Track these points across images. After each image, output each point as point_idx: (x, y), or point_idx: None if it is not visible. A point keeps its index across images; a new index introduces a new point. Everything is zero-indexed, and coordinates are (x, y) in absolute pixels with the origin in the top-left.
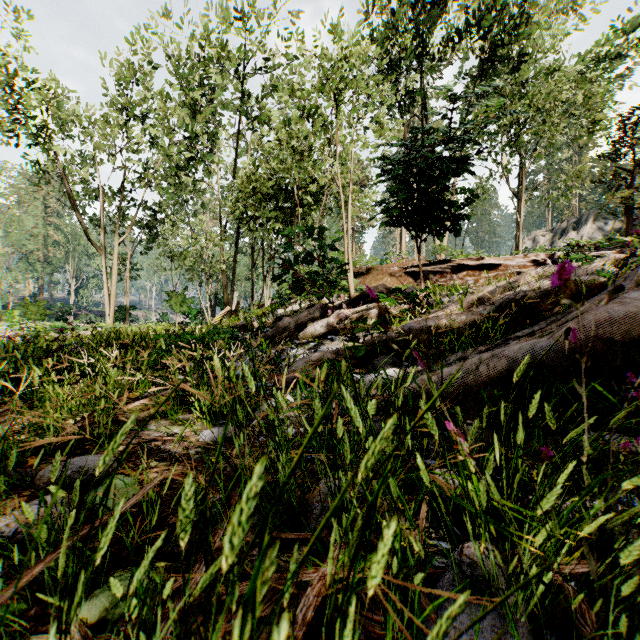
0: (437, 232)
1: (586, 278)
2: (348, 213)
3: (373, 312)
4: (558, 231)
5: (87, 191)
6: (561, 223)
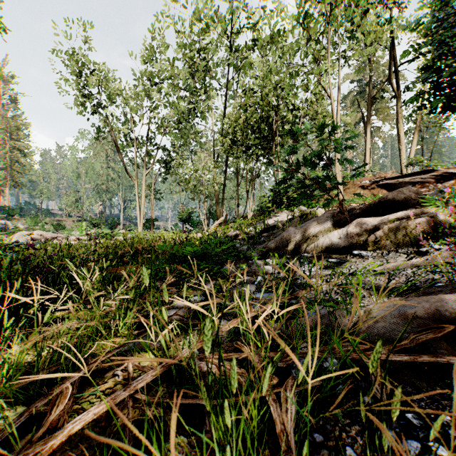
0: None
1: None
2: (338, 124)
3: (424, 221)
4: None
5: (127, 141)
6: None
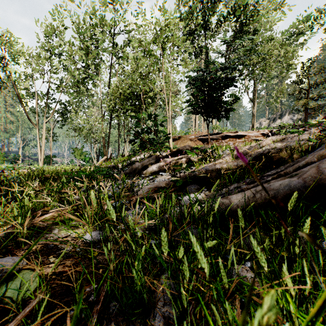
0: (217, 117)
1: (301, 142)
2: (169, 107)
3: (184, 160)
4: (271, 119)
5: (28, 93)
6: (273, 115)
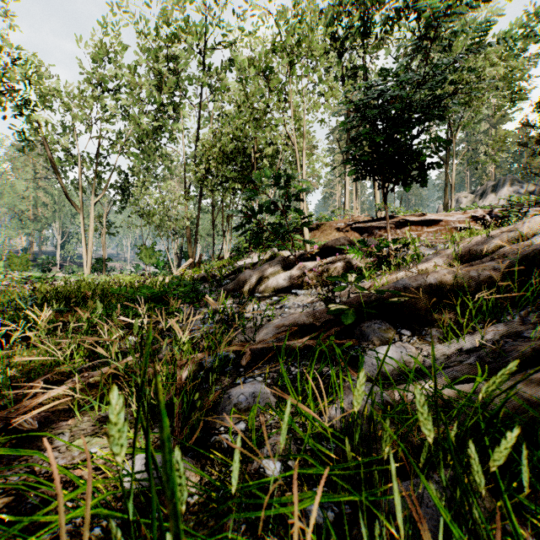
0: (404, 182)
1: None
2: (304, 170)
3: (340, 265)
4: (478, 193)
5: (67, 157)
6: (481, 186)
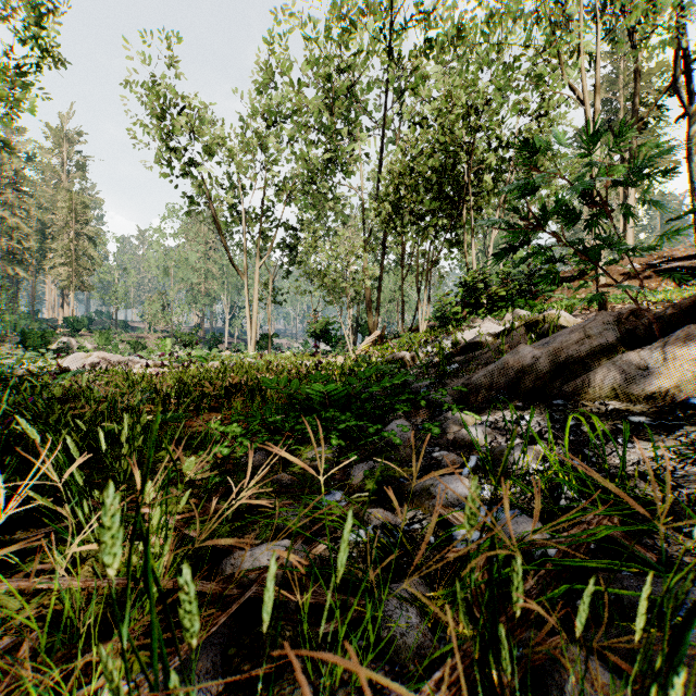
0: None
1: None
2: (598, 152)
3: None
4: None
5: (232, 216)
6: None
